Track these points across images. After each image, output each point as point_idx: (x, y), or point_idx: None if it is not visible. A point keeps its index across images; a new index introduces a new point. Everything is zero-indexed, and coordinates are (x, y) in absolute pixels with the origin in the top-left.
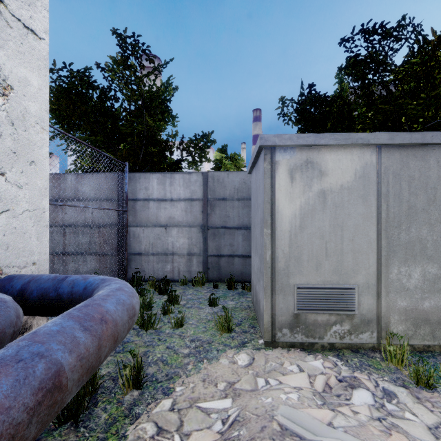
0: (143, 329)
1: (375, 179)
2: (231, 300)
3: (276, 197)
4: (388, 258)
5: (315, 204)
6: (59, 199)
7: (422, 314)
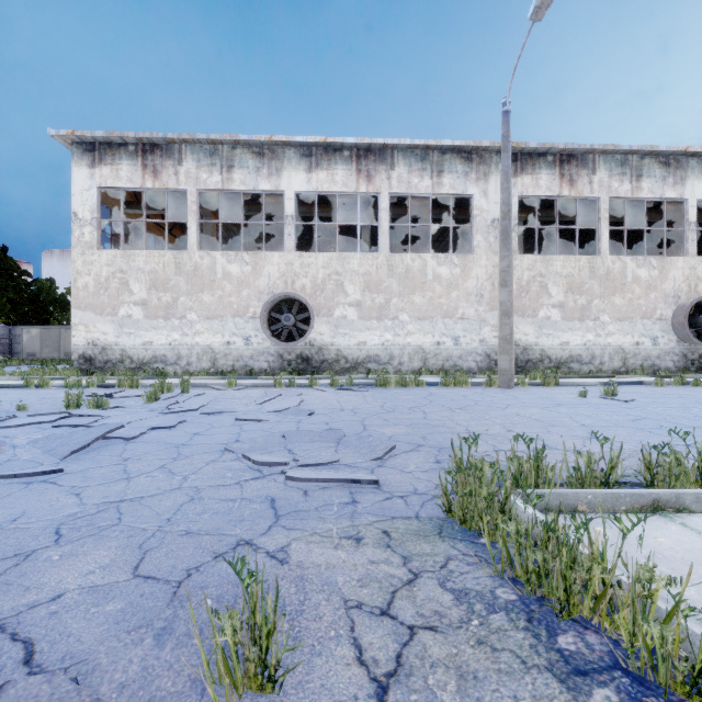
0: None
1: (41, 334)
2: None
3: (23, 337)
4: (43, 347)
5: (30, 338)
6: None
7: (49, 357)
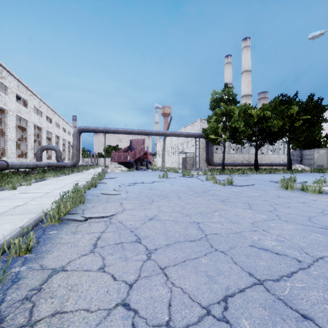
0: None
1: (326, 153)
2: None
3: (314, 155)
4: None
5: (319, 156)
6: None
7: None
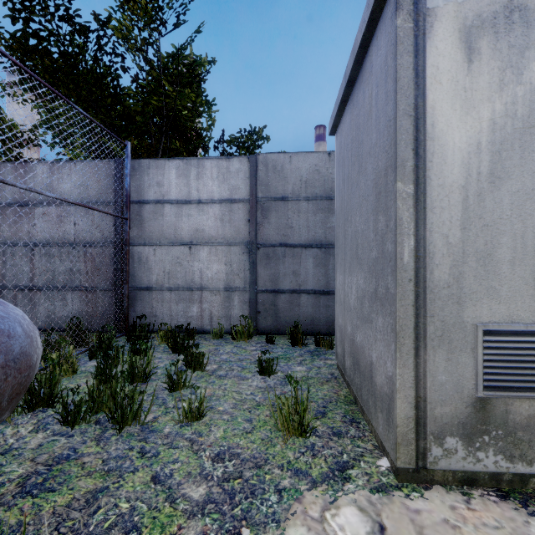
0: (116, 424)
1: None
2: (298, 363)
3: (428, 101)
4: None
5: (531, 115)
6: (24, 203)
7: None
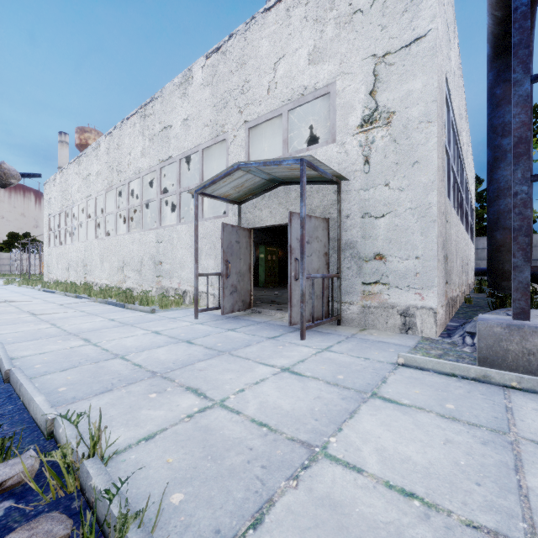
0: None
1: None
2: None
3: None
4: None
5: None
6: None
7: None
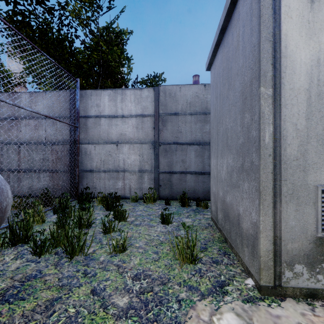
0: (69, 255)
1: None
2: (186, 217)
3: (283, 30)
4: None
5: None
6: (14, 117)
7: None
